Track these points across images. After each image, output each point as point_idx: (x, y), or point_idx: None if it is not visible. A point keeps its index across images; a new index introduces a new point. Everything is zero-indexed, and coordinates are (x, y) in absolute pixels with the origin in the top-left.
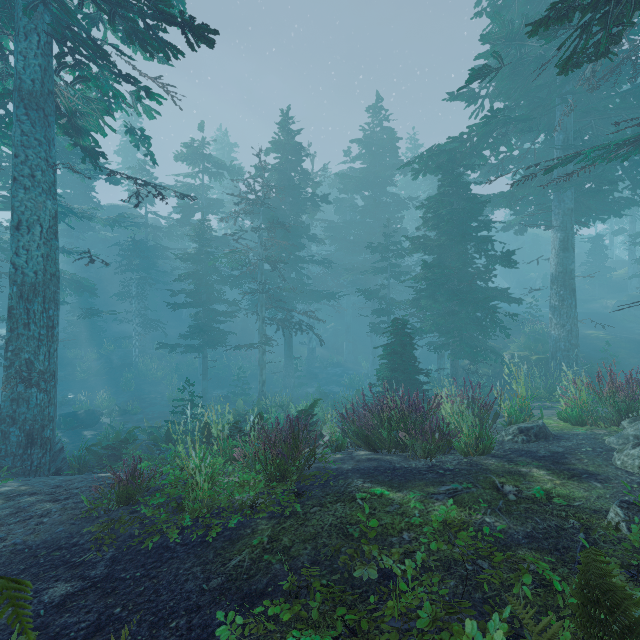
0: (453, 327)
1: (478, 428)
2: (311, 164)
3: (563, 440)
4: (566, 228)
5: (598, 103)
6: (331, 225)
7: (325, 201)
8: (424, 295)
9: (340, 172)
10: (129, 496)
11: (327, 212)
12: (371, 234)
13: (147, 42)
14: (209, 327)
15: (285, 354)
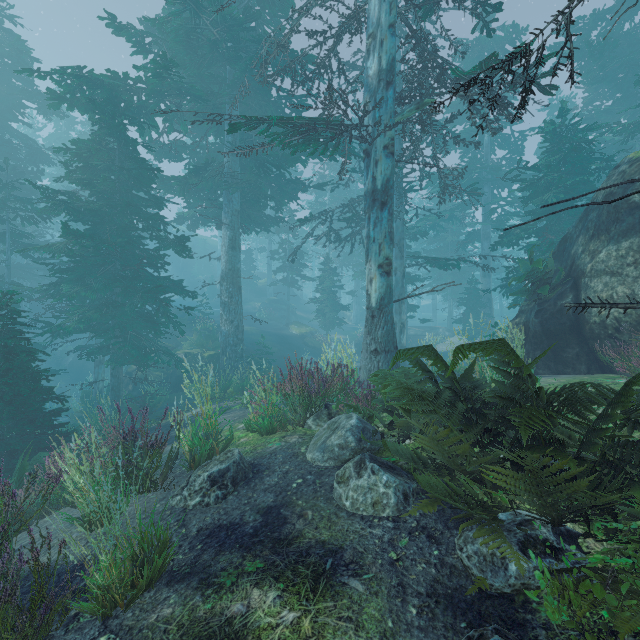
0: (114, 324)
1: (139, 528)
2: None
3: (266, 473)
4: (234, 228)
5: (261, 115)
6: None
7: None
8: (68, 278)
9: None
10: None
11: None
12: None
13: None
14: None
15: None
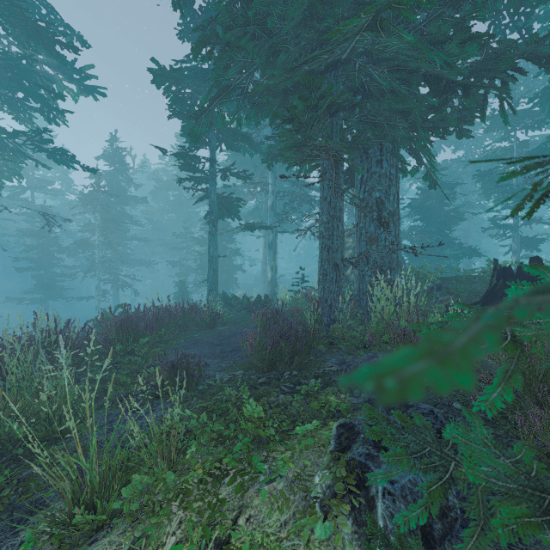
0: None
1: None
2: (133, 162)
3: None
4: (267, 237)
5: None
6: (149, 208)
7: (144, 201)
8: (201, 267)
9: (156, 170)
10: (85, 335)
11: (146, 192)
12: (178, 221)
13: (58, 161)
14: (53, 285)
15: (114, 303)
